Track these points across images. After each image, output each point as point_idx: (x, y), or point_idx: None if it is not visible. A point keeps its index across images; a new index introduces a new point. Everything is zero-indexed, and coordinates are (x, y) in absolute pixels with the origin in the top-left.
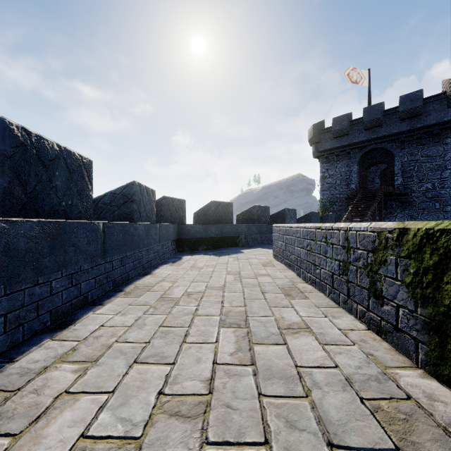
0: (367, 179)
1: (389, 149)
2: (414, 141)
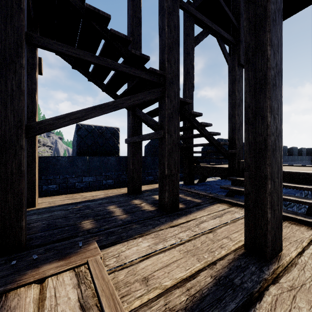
0: None
1: None
2: None
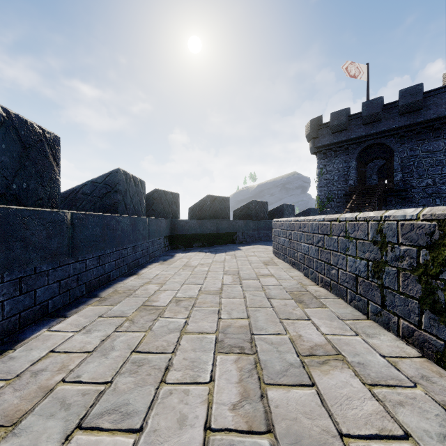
0: (365, 175)
1: (388, 144)
2: (414, 136)
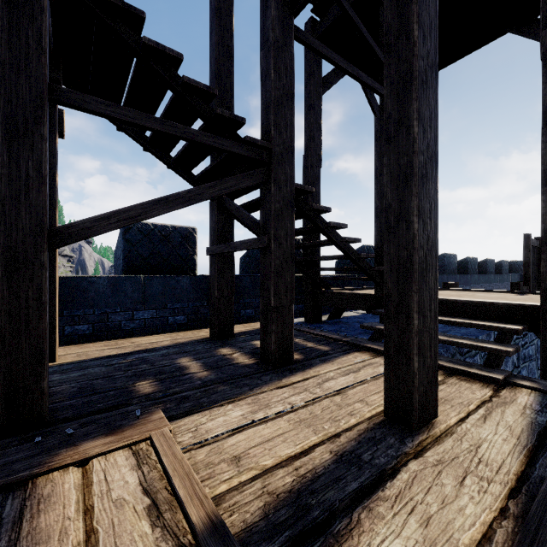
0: None
1: None
2: None
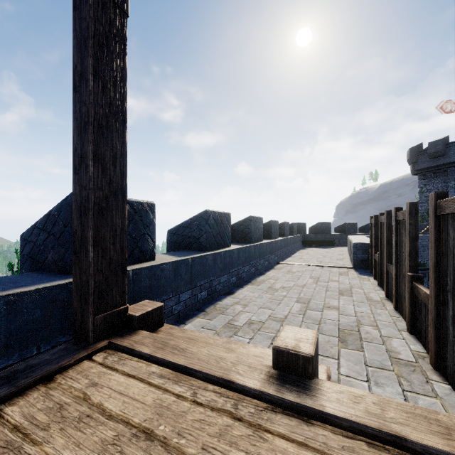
0: None
1: None
2: None
